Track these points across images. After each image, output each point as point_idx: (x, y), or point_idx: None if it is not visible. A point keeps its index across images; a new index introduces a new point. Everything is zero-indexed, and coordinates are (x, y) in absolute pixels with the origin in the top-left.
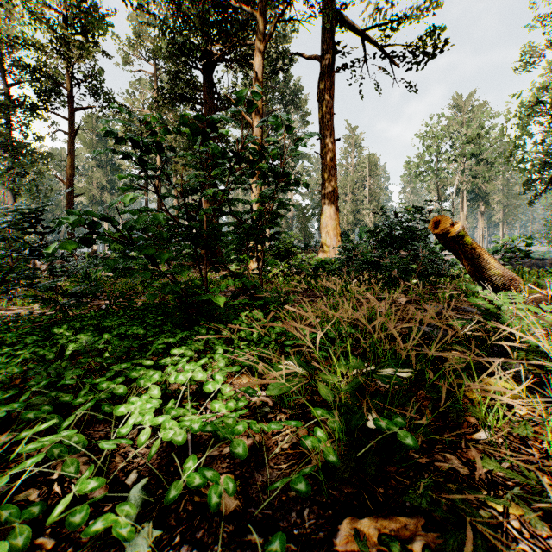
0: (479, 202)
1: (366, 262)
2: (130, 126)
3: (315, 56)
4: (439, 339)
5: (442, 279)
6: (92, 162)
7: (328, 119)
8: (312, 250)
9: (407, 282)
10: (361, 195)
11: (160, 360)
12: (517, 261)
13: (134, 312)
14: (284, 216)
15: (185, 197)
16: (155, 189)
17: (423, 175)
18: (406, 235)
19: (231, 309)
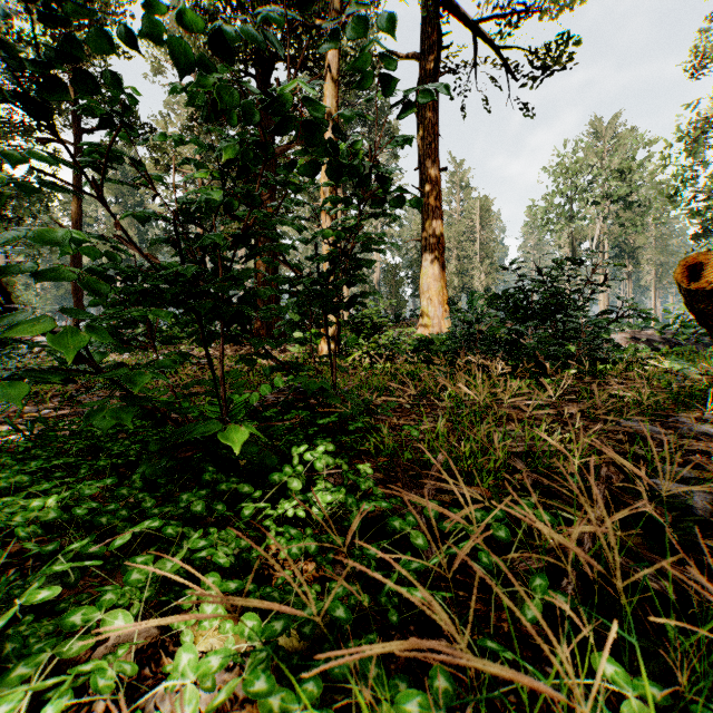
0: (624, 259)
1: (495, 342)
2: (4, 18)
3: (412, 52)
4: (708, 513)
5: (608, 367)
6: (115, 207)
7: (430, 139)
8: (406, 323)
9: (562, 373)
10: (470, 250)
11: (25, 650)
12: (697, 339)
13: (96, 440)
14: (374, 261)
15: (186, 221)
16: (93, 188)
17: (552, 223)
18: (554, 300)
19: (278, 432)
